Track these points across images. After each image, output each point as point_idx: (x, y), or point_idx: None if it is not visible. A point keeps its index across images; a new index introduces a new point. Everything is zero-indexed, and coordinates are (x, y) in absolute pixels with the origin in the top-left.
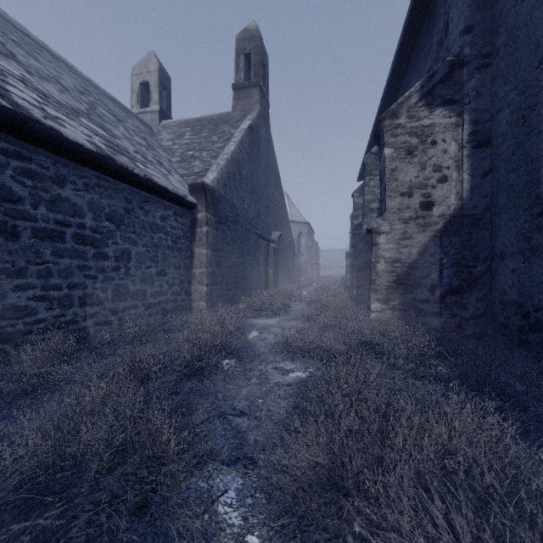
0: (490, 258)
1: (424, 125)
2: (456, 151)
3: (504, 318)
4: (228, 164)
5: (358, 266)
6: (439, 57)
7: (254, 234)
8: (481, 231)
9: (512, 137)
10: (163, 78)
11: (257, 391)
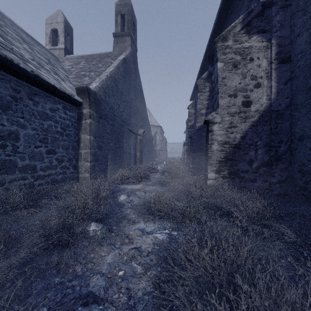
0: (290, 140)
1: (245, 46)
2: (266, 66)
3: (303, 183)
4: (108, 78)
5: (193, 150)
6: (250, 7)
7: (126, 129)
8: (284, 121)
9: (310, 52)
10: (67, 27)
11: (118, 260)
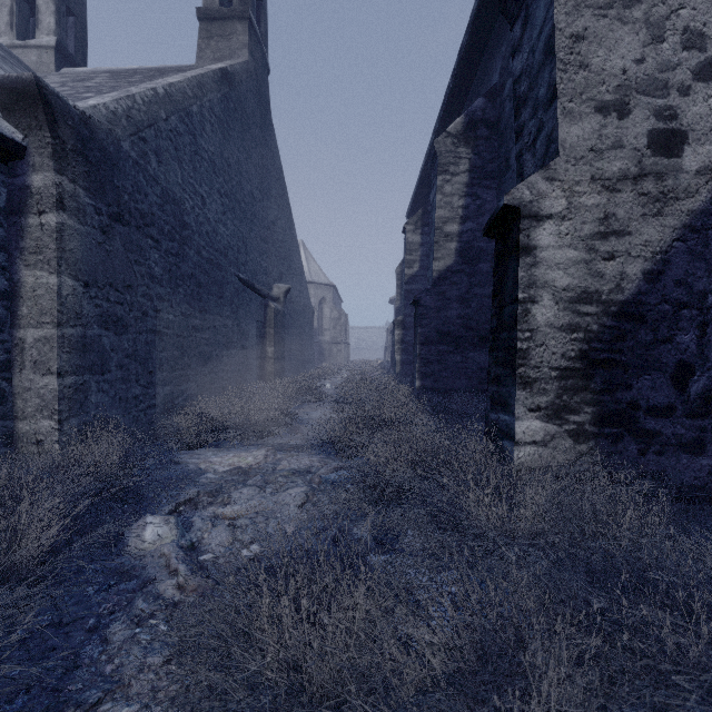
0: None
1: None
2: None
3: None
4: (156, 99)
5: (424, 337)
6: None
7: (233, 278)
8: None
9: None
10: None
11: None
